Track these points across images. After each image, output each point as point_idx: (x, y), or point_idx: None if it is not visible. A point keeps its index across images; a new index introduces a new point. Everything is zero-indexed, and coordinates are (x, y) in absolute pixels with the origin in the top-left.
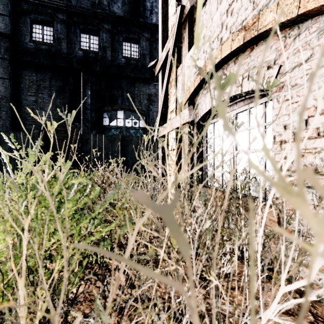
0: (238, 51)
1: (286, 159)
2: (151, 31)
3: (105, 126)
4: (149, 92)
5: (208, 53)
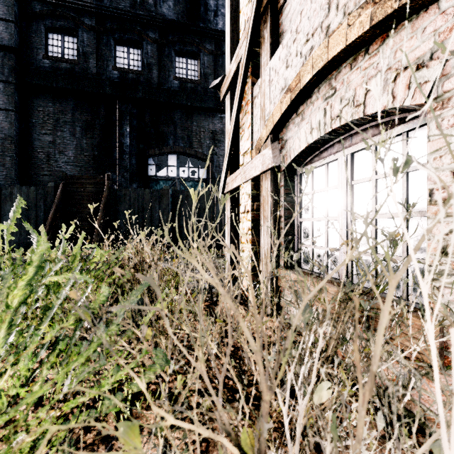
0: (358, 44)
1: None
2: (216, 41)
3: (150, 177)
4: (213, 129)
5: (304, 56)
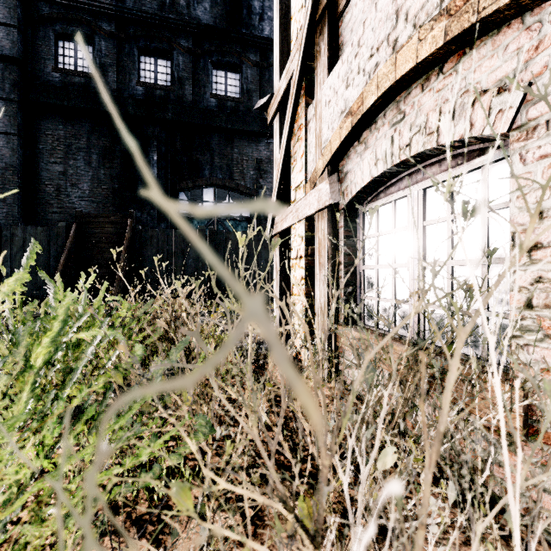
0: (431, 62)
1: (544, 283)
2: (262, 51)
3: (182, 215)
4: (258, 157)
5: (368, 73)
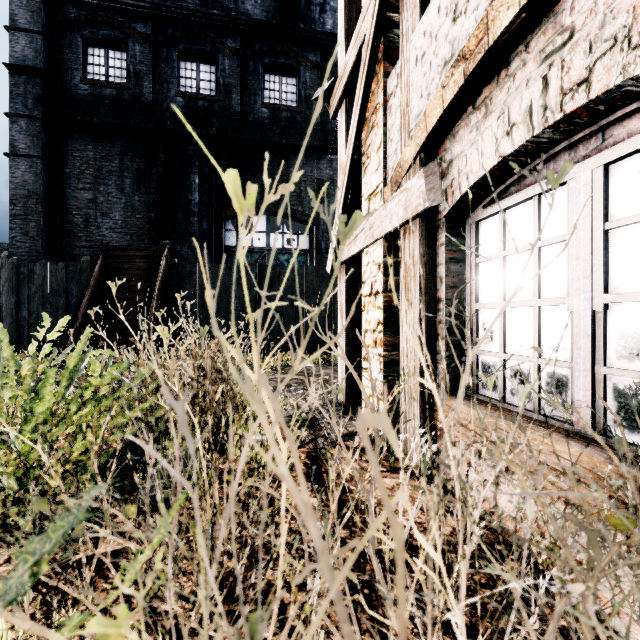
0: None
1: None
2: (323, 49)
3: (229, 249)
4: (319, 177)
5: None
